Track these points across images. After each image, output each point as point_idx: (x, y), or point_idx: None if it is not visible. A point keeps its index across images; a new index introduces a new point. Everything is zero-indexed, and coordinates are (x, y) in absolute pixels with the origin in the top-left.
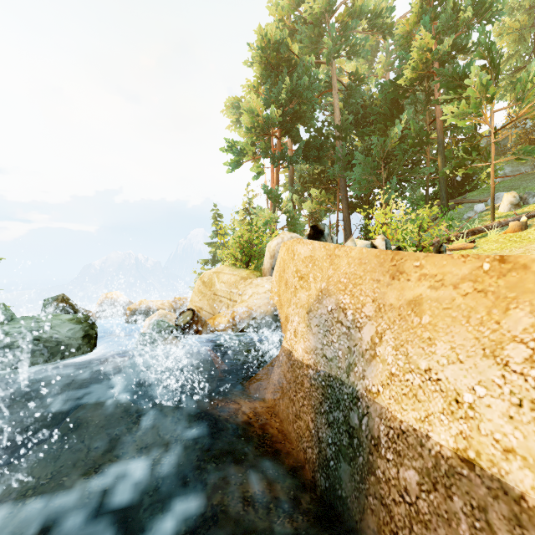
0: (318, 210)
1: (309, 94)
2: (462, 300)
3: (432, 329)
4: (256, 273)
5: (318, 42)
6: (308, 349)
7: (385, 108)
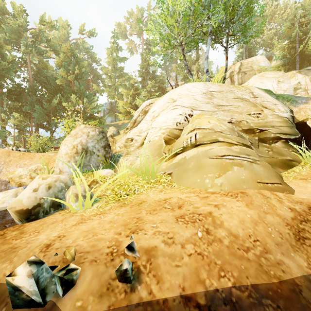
0: (20, 124)
1: (8, 72)
2: (17, 159)
3: (11, 164)
4: None
5: (18, 40)
6: None
7: (53, 88)
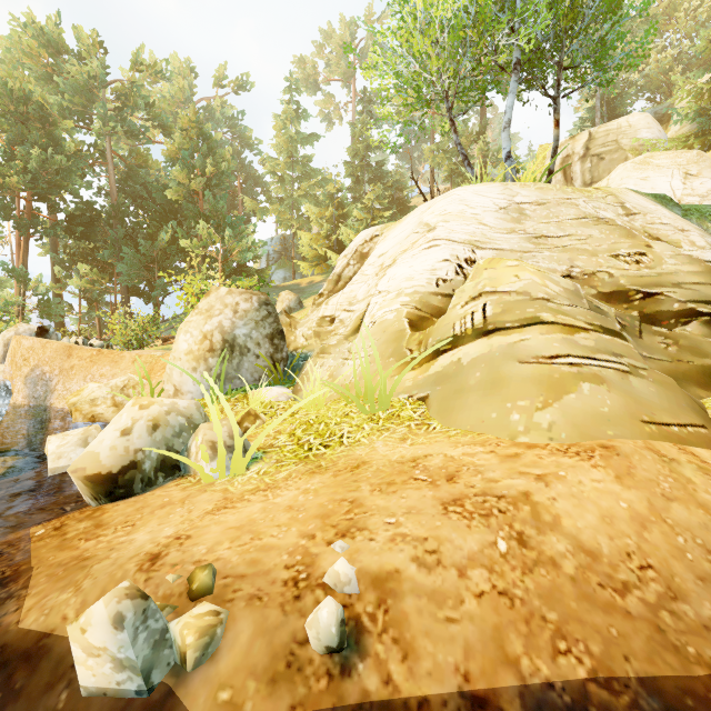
0: (91, 289)
1: (67, 177)
2: (86, 364)
3: (75, 375)
4: None
5: (87, 107)
6: (25, 396)
7: (160, 208)
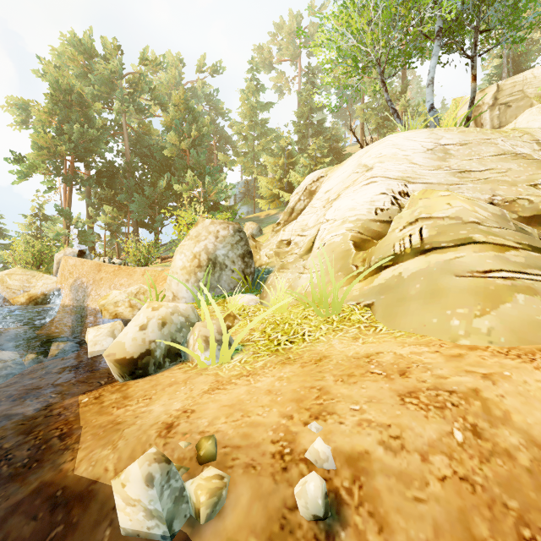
0: (113, 223)
1: (97, 144)
2: (110, 277)
3: (103, 284)
4: (46, 273)
5: (110, 94)
6: (70, 299)
7: (159, 163)
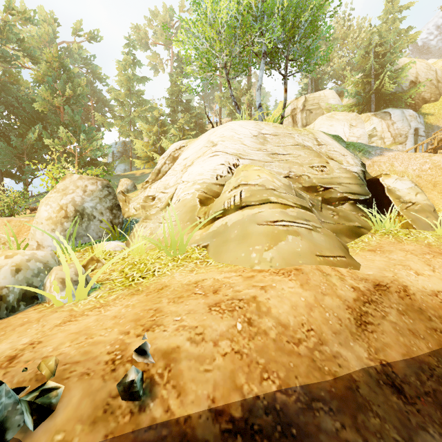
0: None
1: None
2: None
3: None
4: None
5: None
6: None
7: (29, 115)
